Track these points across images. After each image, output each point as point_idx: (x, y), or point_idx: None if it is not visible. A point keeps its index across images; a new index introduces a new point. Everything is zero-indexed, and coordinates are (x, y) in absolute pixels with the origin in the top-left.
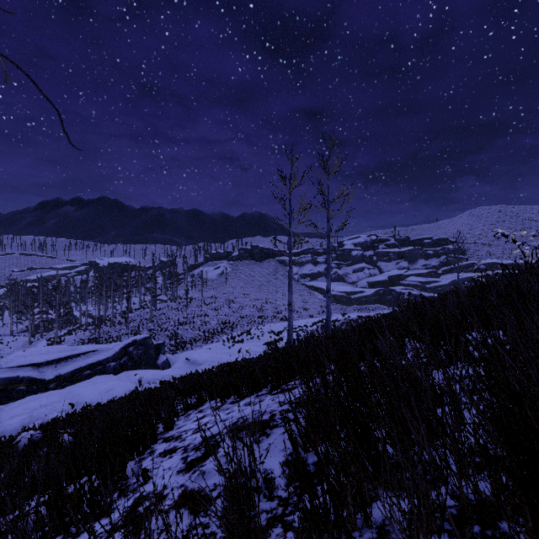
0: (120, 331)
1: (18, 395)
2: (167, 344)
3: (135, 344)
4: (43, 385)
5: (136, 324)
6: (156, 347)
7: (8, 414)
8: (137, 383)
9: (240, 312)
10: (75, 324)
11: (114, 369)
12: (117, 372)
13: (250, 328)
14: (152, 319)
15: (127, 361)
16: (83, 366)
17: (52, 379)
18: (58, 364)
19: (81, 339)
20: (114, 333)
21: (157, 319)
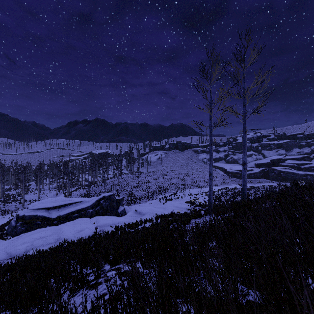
0: (101, 190)
1: (36, 226)
2: (126, 199)
3: (104, 199)
4: (50, 221)
5: (110, 186)
6: (117, 201)
7: (21, 241)
8: (101, 226)
9: (170, 181)
10: (80, 185)
11: (92, 214)
12: (93, 216)
13: (176, 191)
14: (119, 184)
15: (99, 209)
16: (73, 211)
17: (55, 218)
18: (59, 208)
19: (80, 194)
20: (98, 191)
21: (121, 184)
